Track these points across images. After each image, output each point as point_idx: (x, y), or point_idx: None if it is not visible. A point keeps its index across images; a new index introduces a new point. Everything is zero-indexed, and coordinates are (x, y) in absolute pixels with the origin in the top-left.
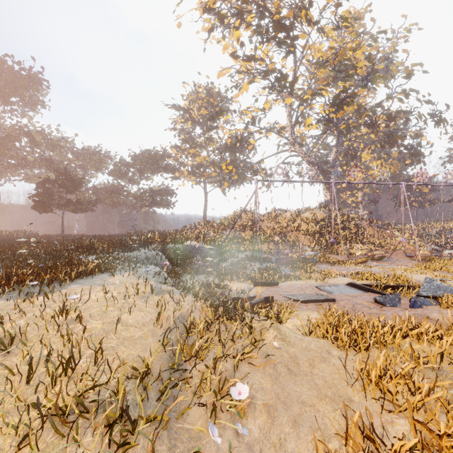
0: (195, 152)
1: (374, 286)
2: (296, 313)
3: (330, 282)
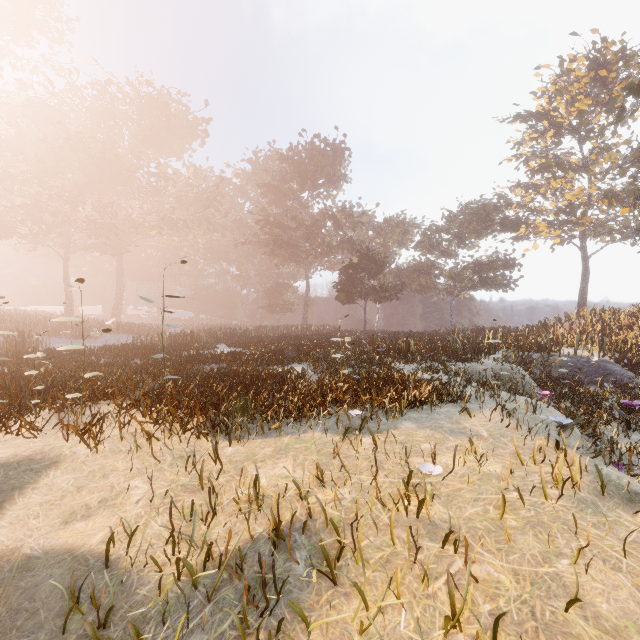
0: (563, 184)
1: None
2: None
3: None
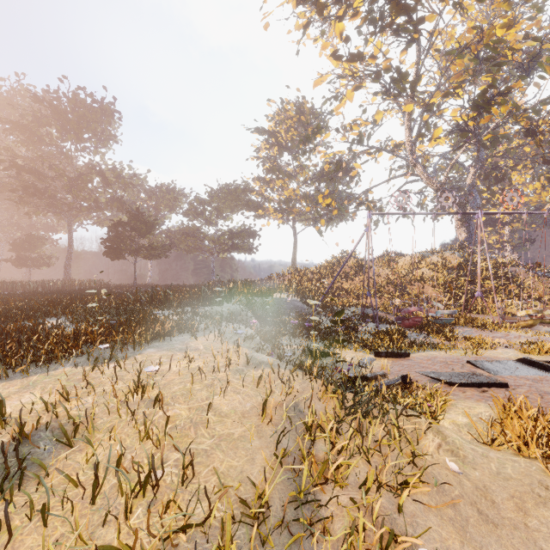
0: (283, 184)
1: None
2: (450, 403)
3: (488, 355)
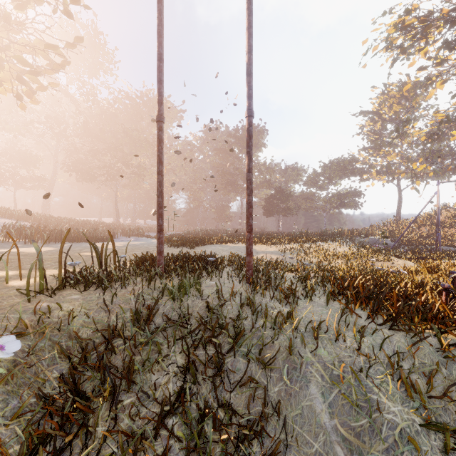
0: (385, 152)
1: None
2: None
3: None
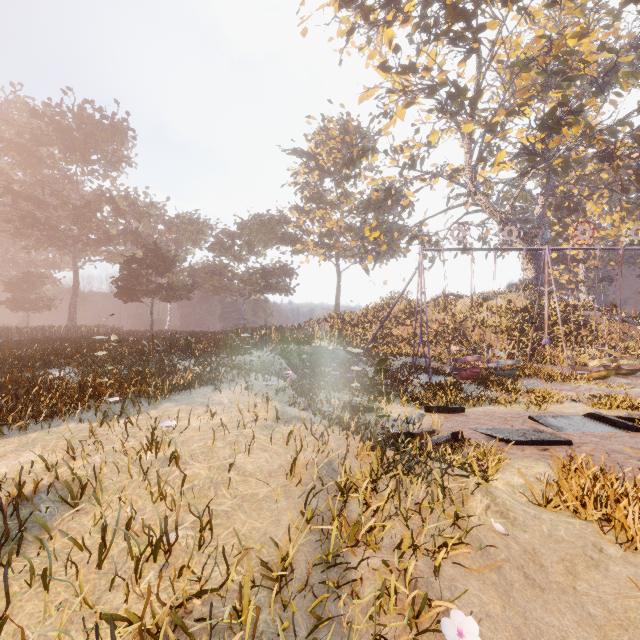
0: (324, 214)
1: (639, 420)
2: (506, 462)
3: (553, 409)
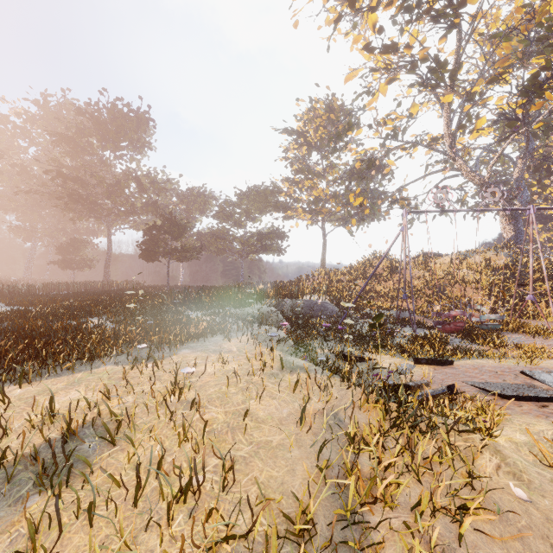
0: (312, 184)
1: None
2: (504, 417)
3: (544, 365)
